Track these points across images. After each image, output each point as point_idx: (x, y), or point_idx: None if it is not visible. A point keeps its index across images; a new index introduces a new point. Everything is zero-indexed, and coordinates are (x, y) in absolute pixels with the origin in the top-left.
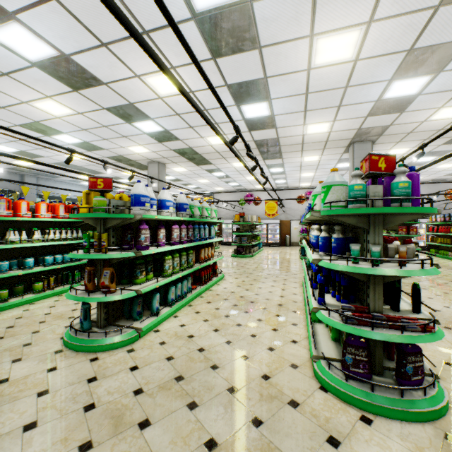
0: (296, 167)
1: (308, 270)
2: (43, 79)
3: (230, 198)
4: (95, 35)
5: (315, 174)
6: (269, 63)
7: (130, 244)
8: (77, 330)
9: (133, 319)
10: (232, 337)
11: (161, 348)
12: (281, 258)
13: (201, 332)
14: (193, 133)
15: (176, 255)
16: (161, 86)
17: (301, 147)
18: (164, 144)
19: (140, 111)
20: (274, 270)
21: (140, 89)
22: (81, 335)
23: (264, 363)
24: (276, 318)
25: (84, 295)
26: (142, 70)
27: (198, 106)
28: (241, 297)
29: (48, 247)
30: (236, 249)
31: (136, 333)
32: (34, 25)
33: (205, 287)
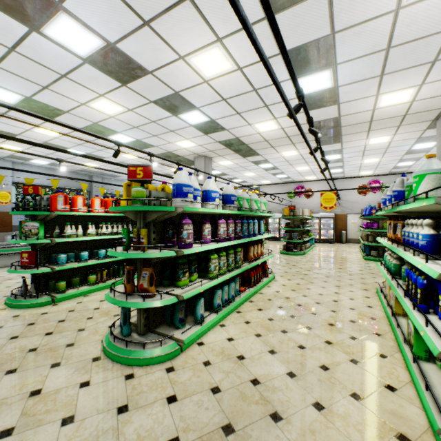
0: (358, 152)
1: (397, 280)
2: (95, 76)
3: (277, 191)
4: (137, 13)
5: (381, 159)
6: (340, 10)
7: (171, 240)
8: (115, 336)
9: (175, 326)
10: (295, 367)
11: (205, 371)
12: (339, 257)
13: (253, 352)
14: (240, 121)
15: (222, 253)
16: (206, 66)
17: (368, 127)
18: (210, 136)
19: (186, 101)
20: (333, 271)
21: (184, 73)
22: (119, 342)
23: (351, 423)
24: (352, 343)
25: (122, 298)
26: (186, 50)
27: (257, 40)
28: (299, 306)
29: (102, 241)
30: (285, 245)
31: (177, 346)
32: (79, 13)
33: (254, 290)
